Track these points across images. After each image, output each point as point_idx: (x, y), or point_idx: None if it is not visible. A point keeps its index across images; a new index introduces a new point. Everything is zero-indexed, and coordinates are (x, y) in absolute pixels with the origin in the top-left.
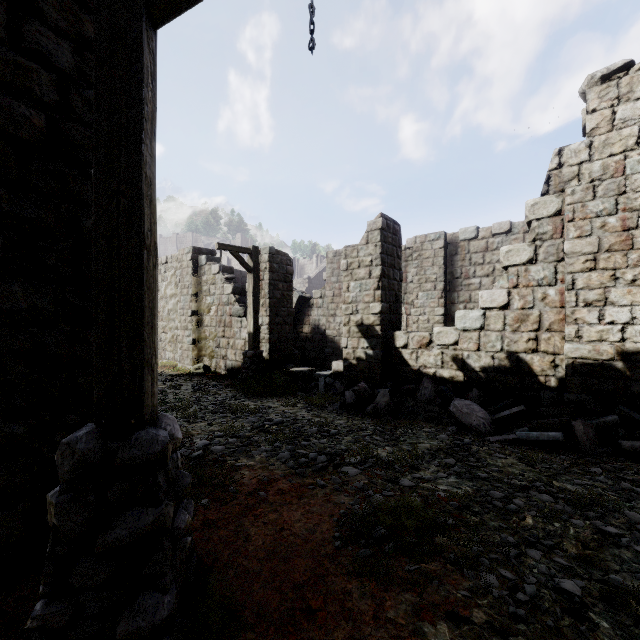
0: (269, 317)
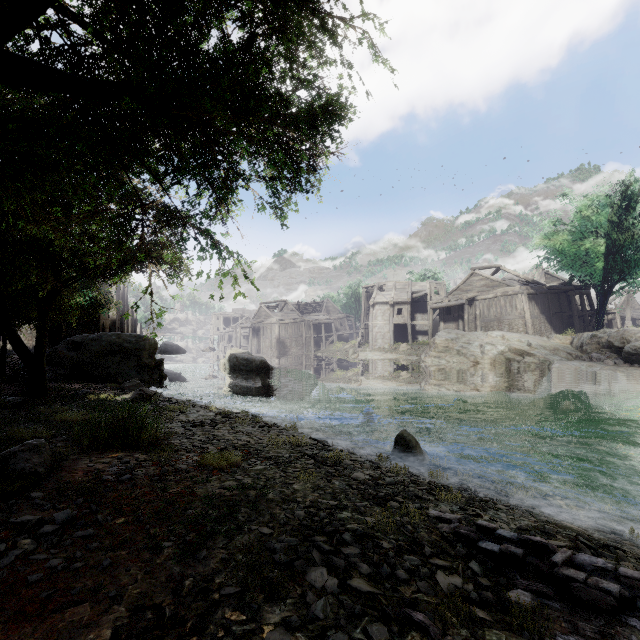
0: None
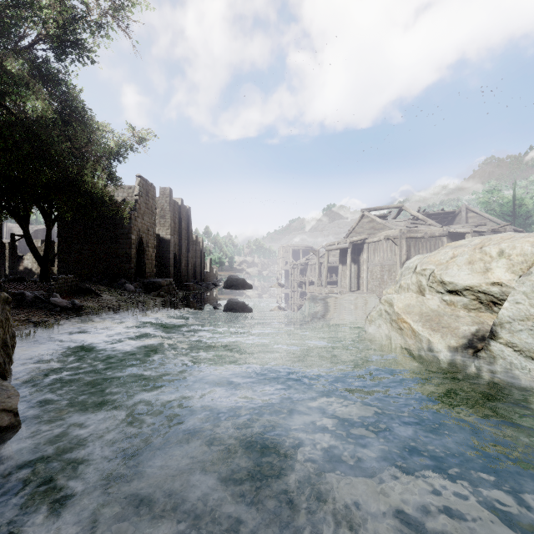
0: (9, 263)
